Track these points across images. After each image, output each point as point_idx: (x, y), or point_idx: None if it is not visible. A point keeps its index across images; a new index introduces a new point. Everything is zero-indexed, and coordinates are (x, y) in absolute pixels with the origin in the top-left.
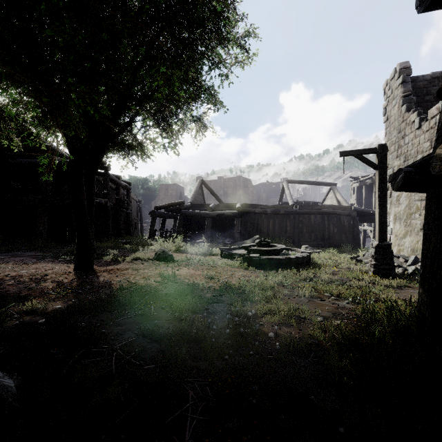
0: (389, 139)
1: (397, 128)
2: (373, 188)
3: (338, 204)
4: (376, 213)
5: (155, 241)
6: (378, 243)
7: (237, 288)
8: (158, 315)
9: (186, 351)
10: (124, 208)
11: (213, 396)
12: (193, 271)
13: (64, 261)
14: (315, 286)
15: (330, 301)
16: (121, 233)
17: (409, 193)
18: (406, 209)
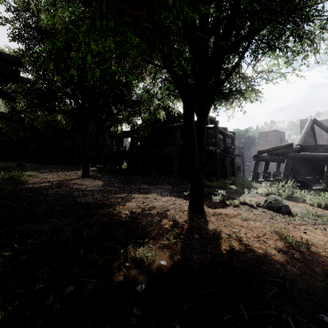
0: None
1: None
2: None
3: None
4: None
5: (258, 183)
6: None
7: None
8: None
9: None
10: (229, 153)
11: None
12: None
13: (184, 197)
14: None
15: None
16: (227, 174)
17: None
18: None
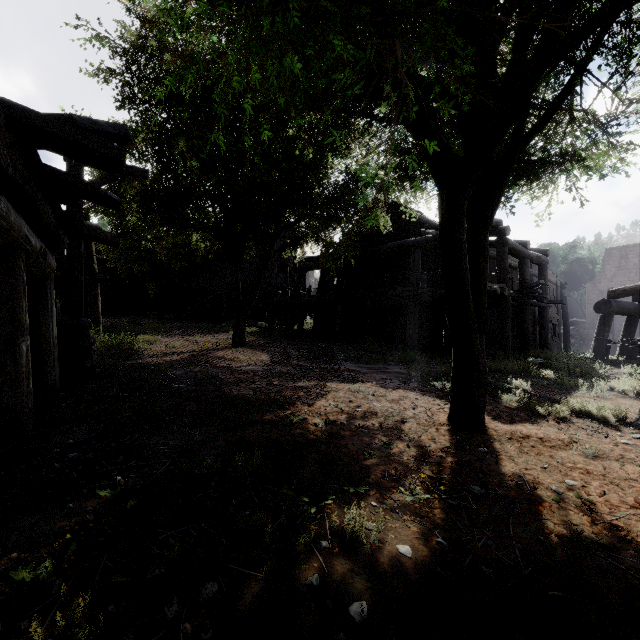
0: None
1: None
2: None
3: None
4: None
5: (610, 366)
6: None
7: None
8: None
9: None
10: (535, 298)
11: None
12: None
13: (434, 392)
14: None
15: None
16: (528, 344)
17: None
18: None
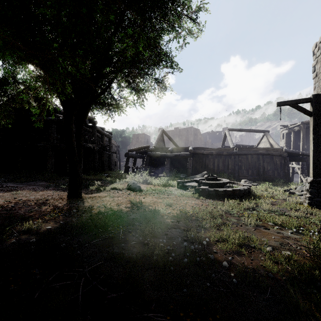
0: (318, 92)
1: None
2: (300, 133)
3: (270, 146)
4: (311, 153)
5: (128, 175)
6: (312, 179)
7: (192, 215)
8: (125, 238)
9: (147, 279)
10: (107, 151)
11: None
12: (156, 199)
13: (62, 189)
14: (258, 215)
15: (274, 230)
16: (104, 169)
17: None
18: None
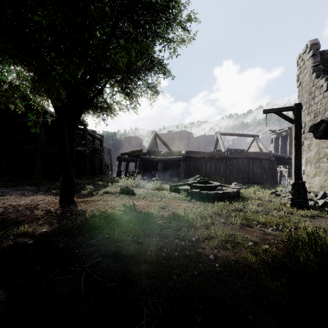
0: (301, 100)
1: (308, 91)
2: (287, 138)
3: (260, 151)
4: (293, 157)
5: (120, 179)
6: (294, 181)
7: (183, 216)
8: (121, 238)
9: (142, 271)
10: (98, 154)
11: (164, 314)
12: (149, 202)
13: (53, 194)
14: (244, 215)
15: (258, 228)
16: (96, 173)
17: (318, 142)
18: (316, 155)
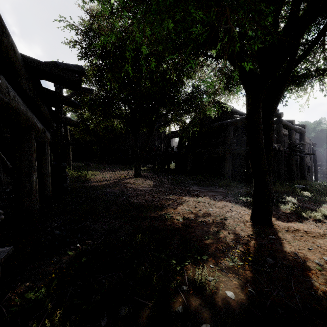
0: None
1: None
2: None
3: None
4: None
5: None
6: None
7: None
8: None
9: None
10: (298, 151)
11: None
12: None
13: (242, 203)
14: None
15: None
16: (294, 177)
17: None
18: None
